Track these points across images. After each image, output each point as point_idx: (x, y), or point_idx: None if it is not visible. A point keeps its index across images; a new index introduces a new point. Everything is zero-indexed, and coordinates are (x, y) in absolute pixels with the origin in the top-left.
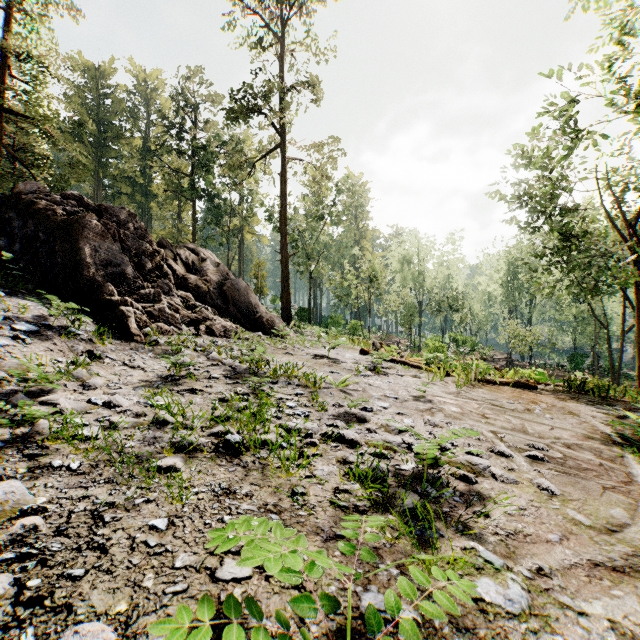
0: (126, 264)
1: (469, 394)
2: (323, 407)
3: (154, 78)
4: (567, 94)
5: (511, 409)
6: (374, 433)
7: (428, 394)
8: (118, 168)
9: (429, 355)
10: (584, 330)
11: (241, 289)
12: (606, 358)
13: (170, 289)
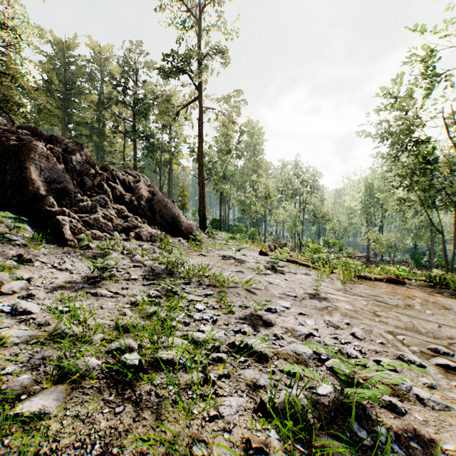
0: (68, 181)
1: (354, 290)
2: (230, 309)
3: (106, 51)
4: (424, 48)
5: (394, 305)
6: (281, 340)
7: (321, 291)
8: (79, 116)
9: (314, 255)
10: (423, 235)
11: (166, 203)
12: (439, 256)
13: (106, 202)
